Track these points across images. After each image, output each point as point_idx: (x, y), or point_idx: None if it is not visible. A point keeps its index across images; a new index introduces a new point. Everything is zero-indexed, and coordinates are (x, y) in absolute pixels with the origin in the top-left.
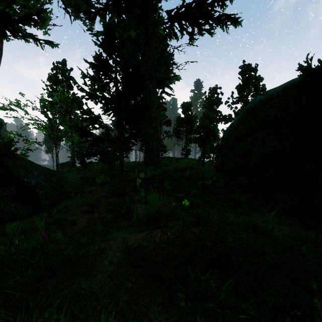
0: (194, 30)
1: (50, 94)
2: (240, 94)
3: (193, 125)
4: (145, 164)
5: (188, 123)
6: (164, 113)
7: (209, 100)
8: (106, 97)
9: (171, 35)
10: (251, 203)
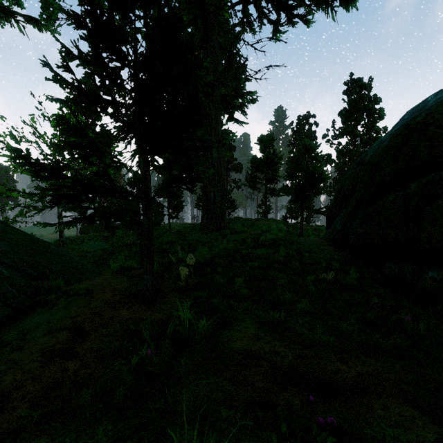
0: (281, 18)
1: (47, 117)
2: (345, 124)
3: (277, 169)
4: (203, 229)
5: (269, 165)
6: (232, 153)
7: (298, 134)
8: (117, 101)
9: (244, 25)
10: (437, 332)
